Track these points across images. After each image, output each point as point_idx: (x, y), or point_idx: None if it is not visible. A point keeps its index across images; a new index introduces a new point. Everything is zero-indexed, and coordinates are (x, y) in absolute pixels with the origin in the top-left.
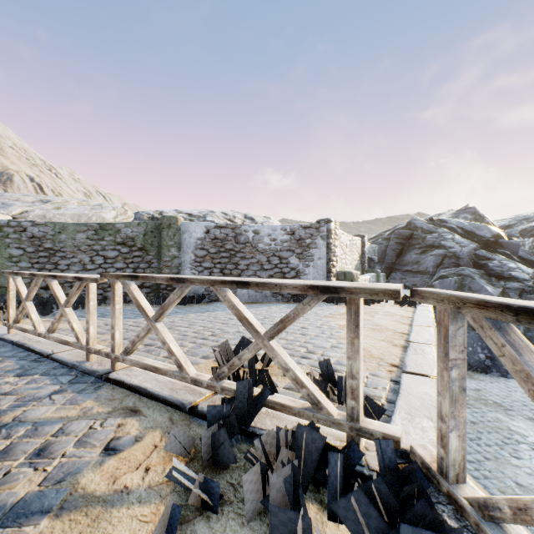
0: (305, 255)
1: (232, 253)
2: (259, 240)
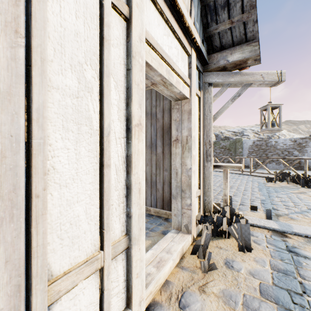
0: (302, 150)
1: (264, 150)
2: (277, 145)
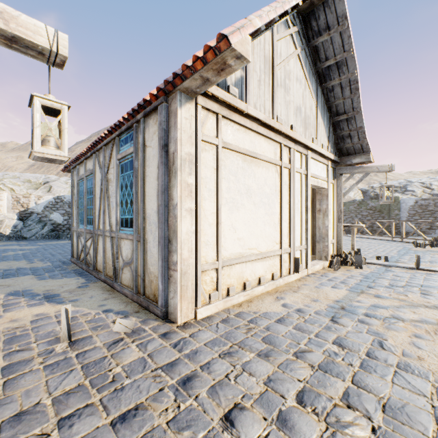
0: None
1: (432, 212)
2: None
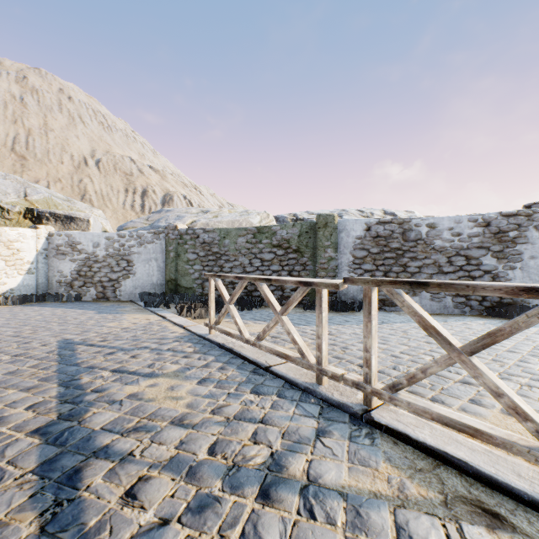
0: (508, 254)
1: (398, 253)
2: (435, 236)
